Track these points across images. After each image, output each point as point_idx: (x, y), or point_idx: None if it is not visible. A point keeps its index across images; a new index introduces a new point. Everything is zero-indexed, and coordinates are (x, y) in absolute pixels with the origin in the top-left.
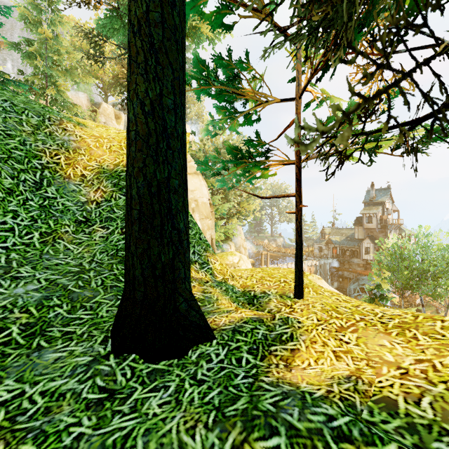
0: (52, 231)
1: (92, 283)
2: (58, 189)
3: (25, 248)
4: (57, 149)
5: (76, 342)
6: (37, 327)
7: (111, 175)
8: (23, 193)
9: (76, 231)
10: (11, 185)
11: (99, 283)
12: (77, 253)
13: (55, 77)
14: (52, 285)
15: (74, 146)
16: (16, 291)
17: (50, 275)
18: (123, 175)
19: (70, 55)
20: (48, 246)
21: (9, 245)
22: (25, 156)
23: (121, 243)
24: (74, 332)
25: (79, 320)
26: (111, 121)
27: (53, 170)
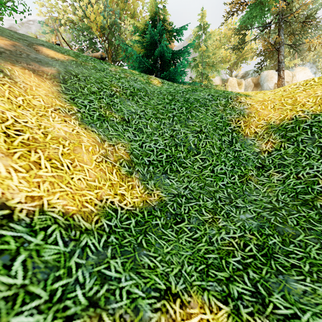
0: (244, 174)
1: (289, 221)
2: (241, 144)
3: (233, 186)
4: (237, 117)
5: (310, 279)
6: (265, 250)
7: (278, 128)
8: (224, 149)
9: (257, 174)
10: (219, 145)
11: (294, 222)
12: (263, 192)
13: (205, 73)
14: (259, 216)
15: (247, 112)
16: (241, 217)
17: (254, 208)
18: (288, 127)
19: (215, 55)
20: (244, 185)
21: (225, 183)
22: (223, 126)
23: (298, 187)
24: (300, 266)
25: (295, 255)
26: (234, 89)
27: (237, 132)
